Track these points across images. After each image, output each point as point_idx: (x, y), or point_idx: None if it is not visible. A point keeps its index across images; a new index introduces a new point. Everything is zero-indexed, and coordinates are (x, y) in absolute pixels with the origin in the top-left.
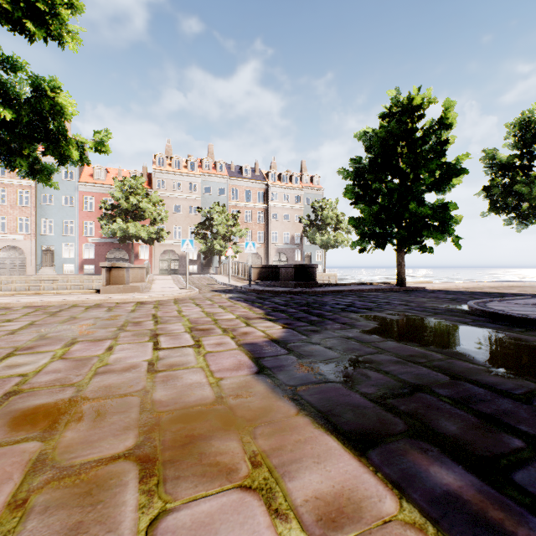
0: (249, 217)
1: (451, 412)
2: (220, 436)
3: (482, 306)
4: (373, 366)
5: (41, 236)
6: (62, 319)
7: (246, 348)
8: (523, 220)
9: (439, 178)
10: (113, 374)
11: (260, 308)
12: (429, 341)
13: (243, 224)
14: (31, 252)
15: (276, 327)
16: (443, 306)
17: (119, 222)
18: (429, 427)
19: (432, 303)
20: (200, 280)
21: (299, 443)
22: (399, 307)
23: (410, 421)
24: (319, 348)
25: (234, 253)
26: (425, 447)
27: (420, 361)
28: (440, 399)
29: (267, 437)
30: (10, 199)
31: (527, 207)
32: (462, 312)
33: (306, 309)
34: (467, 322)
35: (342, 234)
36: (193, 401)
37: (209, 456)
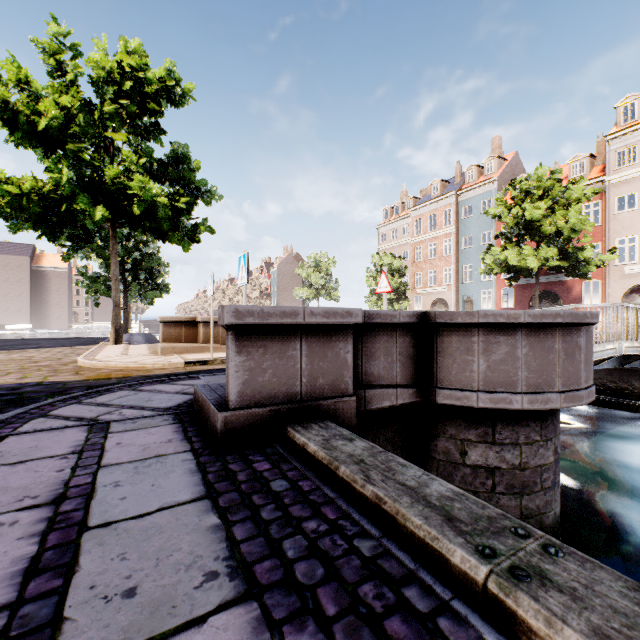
0: None
1: None
2: None
3: None
4: None
5: (461, 285)
6: None
7: None
8: None
9: None
10: None
11: None
12: None
13: None
14: (451, 304)
15: None
16: None
17: (492, 252)
18: None
19: None
20: None
21: None
22: None
23: None
24: None
25: None
26: None
27: None
28: None
29: None
30: (438, 252)
31: None
32: None
33: None
34: None
35: None
36: None
37: None
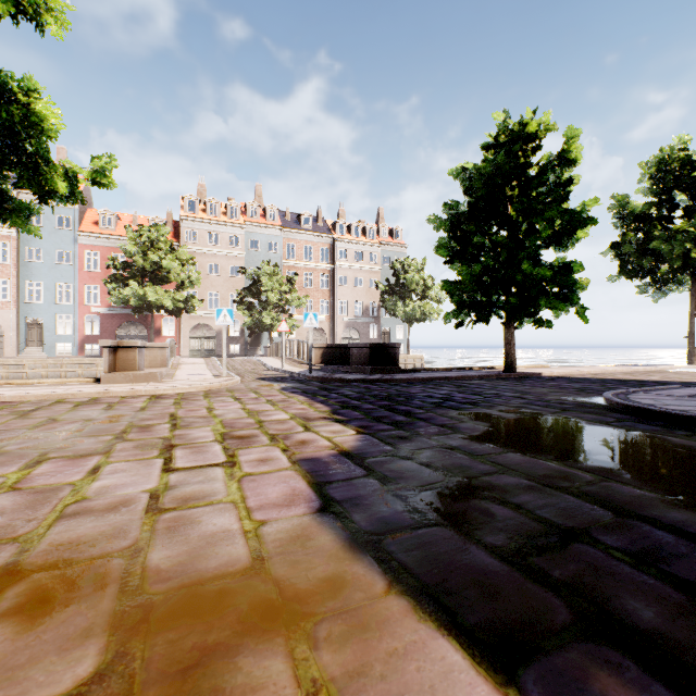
0: (309, 281)
1: (636, 580)
2: (254, 646)
3: (624, 398)
4: (496, 495)
5: (25, 305)
6: (34, 422)
7: (304, 467)
8: (660, 287)
9: (559, 230)
10: (89, 518)
11: (325, 404)
12: (566, 452)
13: (301, 291)
14: (11, 326)
15: (348, 431)
16: (571, 398)
17: (133, 286)
18: (609, 613)
19: (555, 395)
20: (243, 365)
21: (395, 657)
22: (514, 401)
23: (576, 602)
24: (412, 466)
25: (290, 328)
26: (615, 660)
27: (562, 485)
28: (611, 554)
29: (338, 645)
30: None
31: (667, 270)
32: (599, 408)
33: (387, 404)
34: (610, 423)
35: (430, 304)
36: (213, 568)
37: (231, 695)
